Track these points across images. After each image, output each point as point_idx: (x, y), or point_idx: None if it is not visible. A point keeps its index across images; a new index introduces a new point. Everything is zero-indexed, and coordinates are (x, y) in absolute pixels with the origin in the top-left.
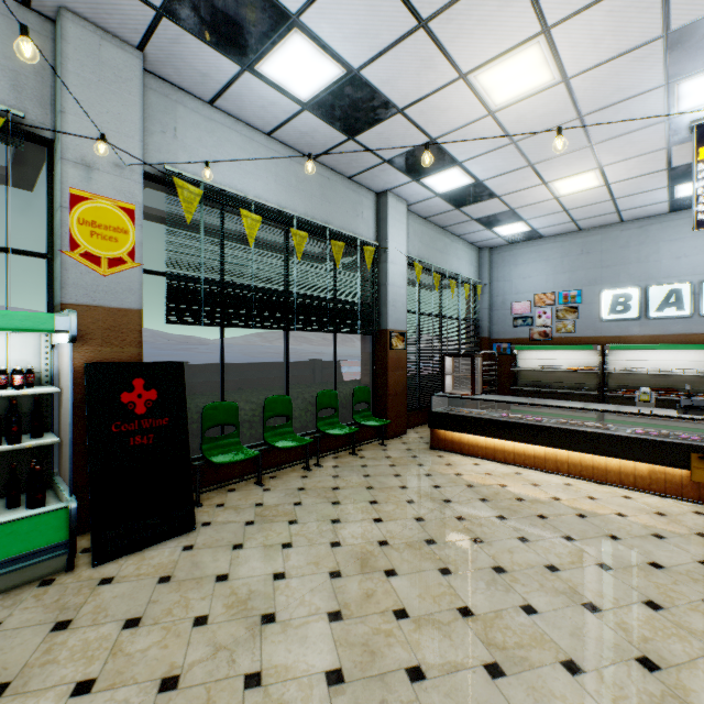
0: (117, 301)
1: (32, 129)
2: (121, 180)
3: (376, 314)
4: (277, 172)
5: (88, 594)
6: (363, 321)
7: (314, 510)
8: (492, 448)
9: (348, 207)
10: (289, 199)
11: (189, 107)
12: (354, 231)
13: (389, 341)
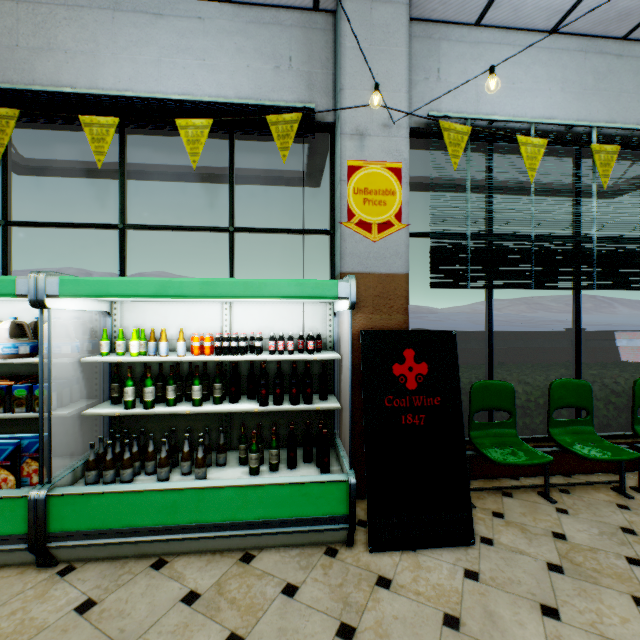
0: (384, 267)
1: (319, 119)
2: (388, 140)
3: None
4: (564, 76)
5: (367, 593)
6: None
7: None
8: None
9: None
10: (582, 108)
11: (452, 39)
12: None
13: None
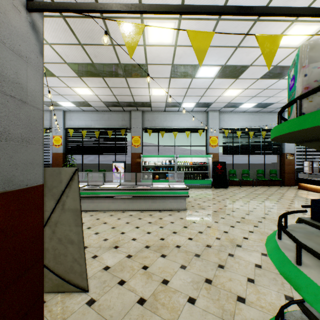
0: (215, 152)
1: (204, 128)
2: (216, 133)
3: (280, 148)
4: (245, 119)
5: (214, 189)
6: (274, 151)
7: (250, 190)
8: (316, 188)
9: (268, 120)
10: (249, 124)
11: (226, 114)
12: (271, 126)
13: (285, 156)
